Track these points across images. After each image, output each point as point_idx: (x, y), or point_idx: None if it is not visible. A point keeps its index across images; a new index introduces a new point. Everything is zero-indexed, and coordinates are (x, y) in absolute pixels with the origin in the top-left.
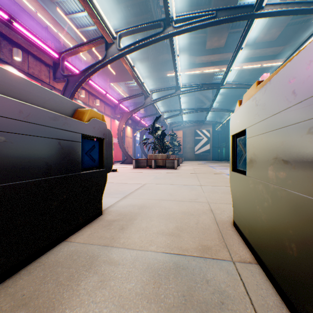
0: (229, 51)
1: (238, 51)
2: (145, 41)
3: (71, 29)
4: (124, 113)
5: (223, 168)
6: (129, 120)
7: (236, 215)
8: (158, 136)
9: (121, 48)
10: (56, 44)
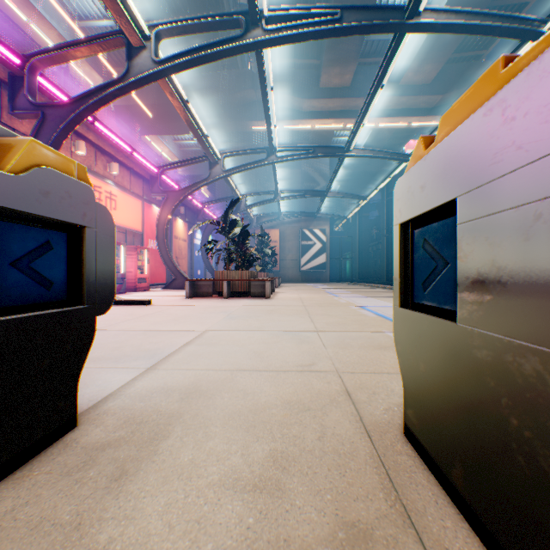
0: (358, 95)
1: (376, 90)
2: (209, 50)
3: (60, 19)
4: (171, 192)
5: (351, 295)
6: (182, 207)
7: (417, 416)
8: (236, 236)
9: (160, 58)
10: (28, 48)
